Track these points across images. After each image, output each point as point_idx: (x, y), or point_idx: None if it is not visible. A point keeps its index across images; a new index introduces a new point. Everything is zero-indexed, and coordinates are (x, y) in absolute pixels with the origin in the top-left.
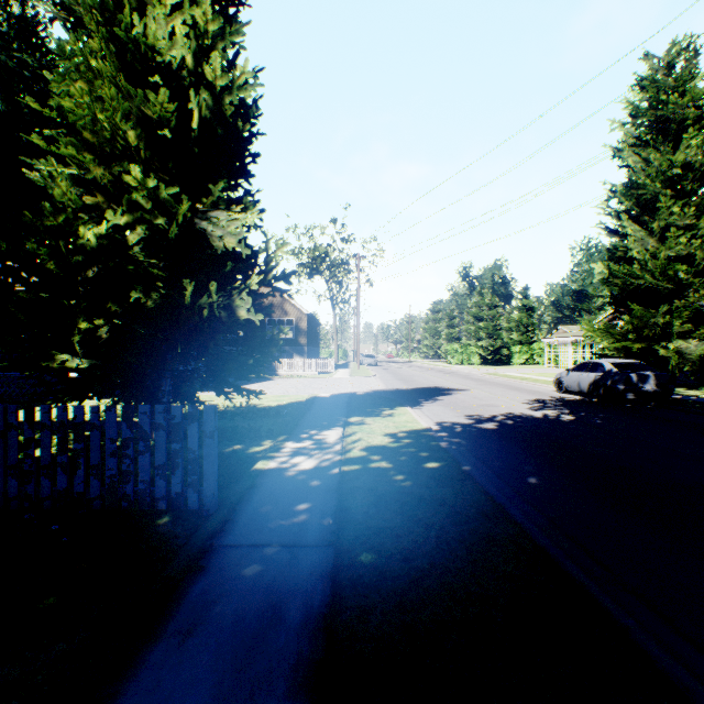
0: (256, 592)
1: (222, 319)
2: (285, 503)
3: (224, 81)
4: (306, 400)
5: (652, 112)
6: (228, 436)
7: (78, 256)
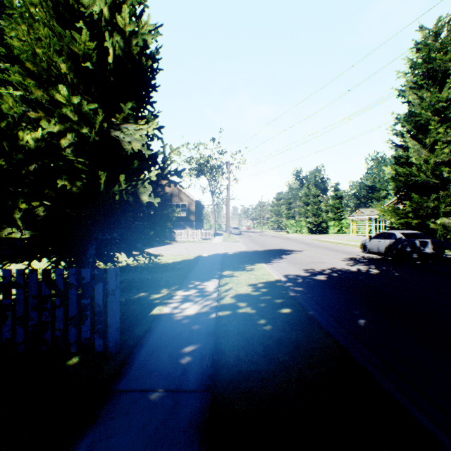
0: (138, 448)
1: (130, 202)
2: (172, 346)
3: (132, 28)
4: (193, 259)
5: (425, 65)
6: (136, 285)
7: (20, 154)
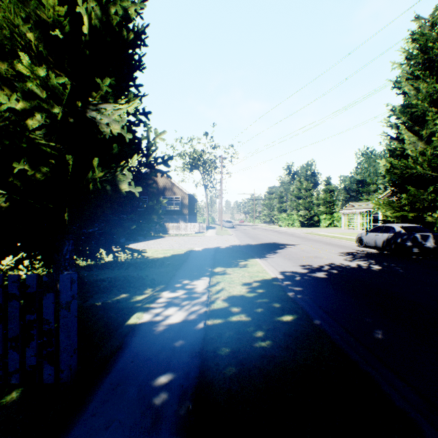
0: None
1: (108, 191)
2: (145, 373)
3: None
4: (184, 253)
5: (422, 55)
6: (118, 285)
7: None
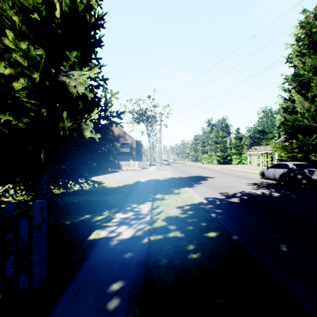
0: None
1: (75, 137)
2: (101, 281)
3: None
4: (133, 184)
5: (308, 38)
6: (83, 208)
7: None
